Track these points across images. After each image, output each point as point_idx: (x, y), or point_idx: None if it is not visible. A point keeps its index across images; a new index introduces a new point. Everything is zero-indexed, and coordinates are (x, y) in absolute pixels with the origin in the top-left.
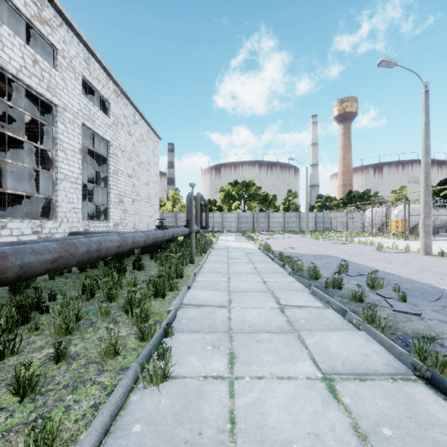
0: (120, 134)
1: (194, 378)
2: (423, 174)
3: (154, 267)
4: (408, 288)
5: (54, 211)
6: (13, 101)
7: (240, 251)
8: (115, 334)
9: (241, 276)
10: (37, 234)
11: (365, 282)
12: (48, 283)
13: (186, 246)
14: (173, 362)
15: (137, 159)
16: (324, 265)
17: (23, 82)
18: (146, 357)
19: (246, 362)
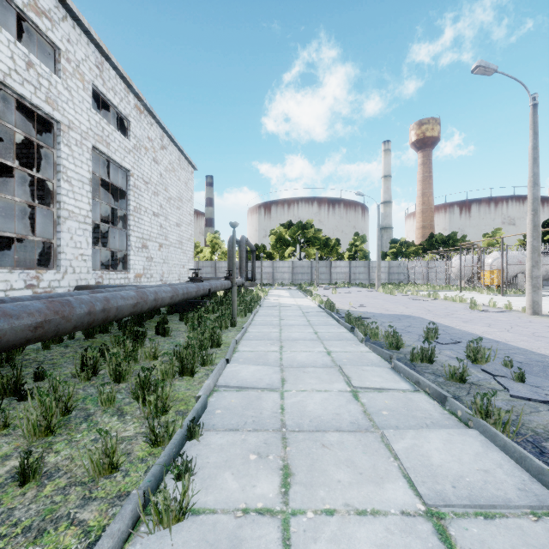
0: (143, 161)
1: (228, 514)
2: (530, 212)
3: (184, 332)
4: (522, 362)
5: (56, 259)
6: (8, 119)
7: (296, 309)
8: (118, 433)
9: (297, 345)
10: (32, 288)
11: (463, 353)
12: (40, 355)
13: (227, 303)
14: (198, 484)
15: (165, 193)
16: (405, 329)
17: (13, 90)
18: (156, 477)
19: (308, 482)
